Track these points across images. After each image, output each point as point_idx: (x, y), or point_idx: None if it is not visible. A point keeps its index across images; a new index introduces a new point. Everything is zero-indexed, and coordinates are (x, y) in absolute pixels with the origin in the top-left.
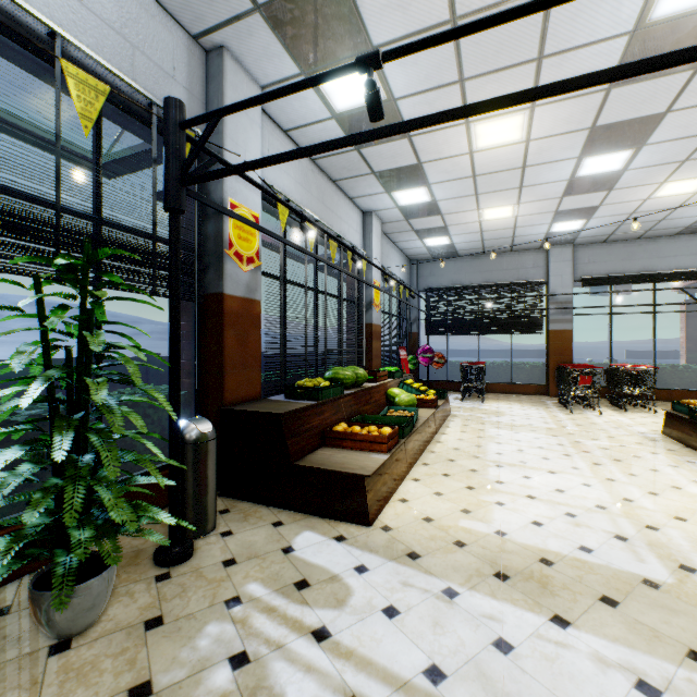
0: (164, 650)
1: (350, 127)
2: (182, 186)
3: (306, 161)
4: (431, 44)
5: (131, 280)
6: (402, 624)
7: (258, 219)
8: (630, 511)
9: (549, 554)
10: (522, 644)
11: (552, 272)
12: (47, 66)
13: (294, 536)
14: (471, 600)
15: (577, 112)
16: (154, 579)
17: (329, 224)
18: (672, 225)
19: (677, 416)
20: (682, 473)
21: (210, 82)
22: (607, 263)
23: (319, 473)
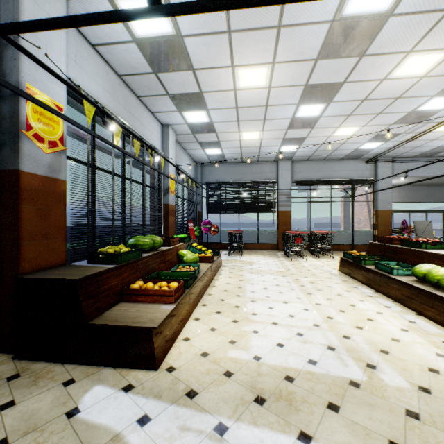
0: None
1: (148, 53)
2: None
3: (114, 75)
4: None
5: None
6: None
7: (62, 109)
8: (332, 326)
9: (290, 371)
10: None
11: (280, 176)
12: None
13: (83, 394)
14: (237, 433)
15: (299, 72)
16: None
17: (134, 128)
18: (340, 154)
19: (346, 260)
20: (353, 295)
21: None
22: (308, 172)
23: (112, 329)
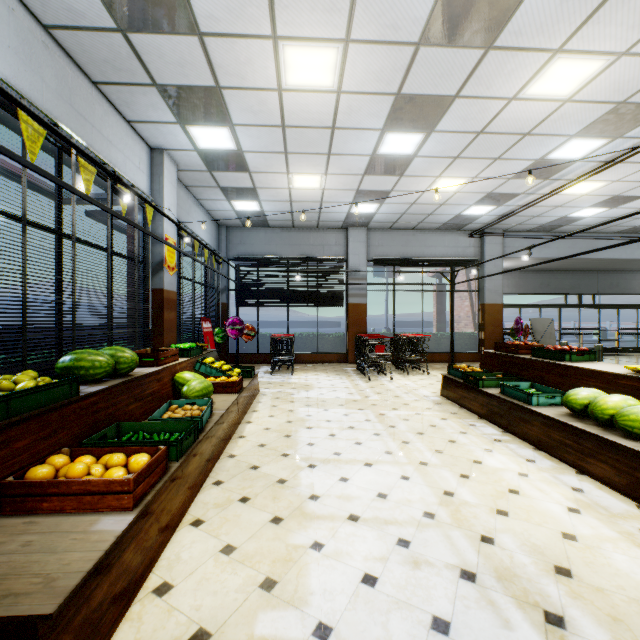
0: None
1: None
2: None
3: (29, 21)
4: None
5: None
6: None
7: None
8: (457, 513)
9: None
10: None
11: (351, 251)
12: None
13: None
14: None
15: (388, 68)
16: None
17: (85, 141)
18: (436, 221)
19: (453, 380)
20: (473, 440)
21: None
22: (391, 247)
23: None
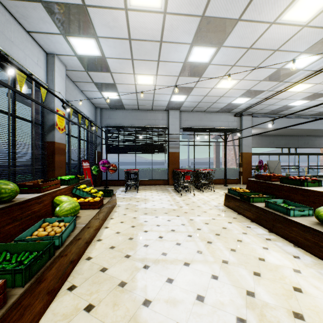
0: None
1: None
2: None
3: None
4: None
5: None
6: None
7: None
8: (263, 318)
9: None
10: None
11: (171, 123)
12: None
13: None
14: None
15: None
16: None
17: None
18: (217, 106)
19: (232, 196)
20: (253, 239)
21: None
22: (192, 121)
23: None
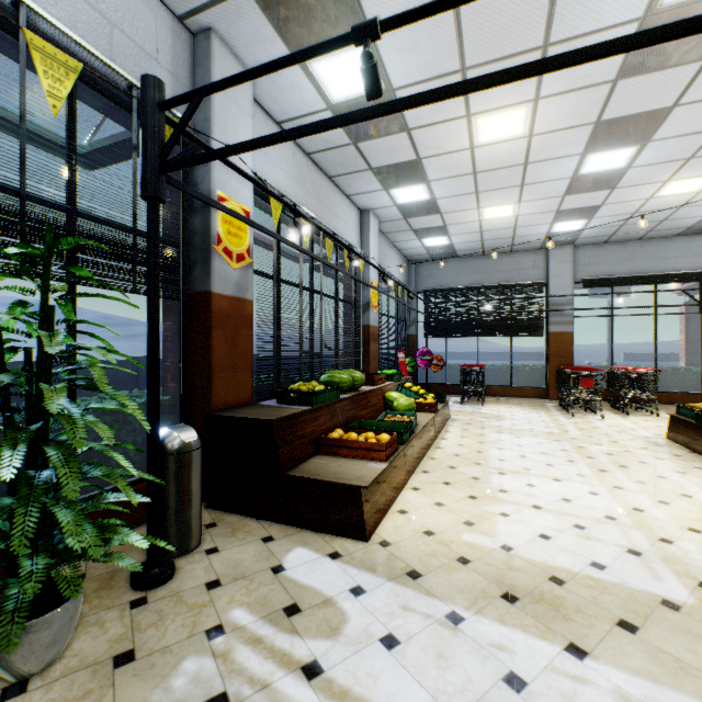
0: (134, 693)
1: None
2: (161, 173)
3: (301, 156)
4: (435, 10)
5: (107, 276)
6: (402, 656)
7: (249, 214)
8: (641, 522)
9: (559, 572)
10: (535, 679)
11: (552, 273)
12: (12, 40)
13: (285, 553)
14: (477, 627)
15: (582, 106)
16: (128, 605)
17: (325, 222)
18: (674, 226)
19: (683, 420)
20: (691, 480)
21: (197, 66)
22: (607, 264)
23: (313, 484)
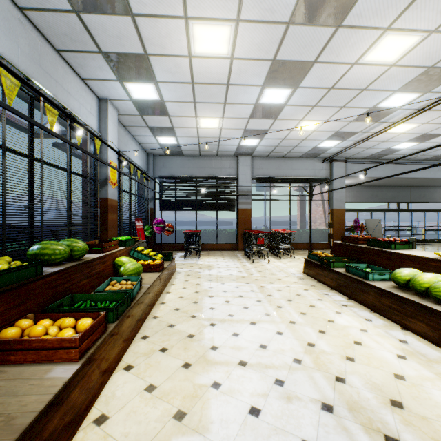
0: None
1: None
2: None
3: (8, 4)
4: None
5: None
6: None
7: None
8: (318, 359)
9: None
10: None
11: (240, 172)
12: None
13: None
14: None
15: (267, 40)
16: None
17: (50, 92)
18: (299, 151)
19: (312, 262)
20: (327, 305)
21: None
22: (268, 169)
23: None
